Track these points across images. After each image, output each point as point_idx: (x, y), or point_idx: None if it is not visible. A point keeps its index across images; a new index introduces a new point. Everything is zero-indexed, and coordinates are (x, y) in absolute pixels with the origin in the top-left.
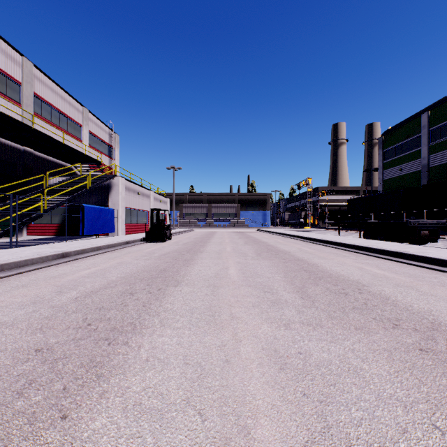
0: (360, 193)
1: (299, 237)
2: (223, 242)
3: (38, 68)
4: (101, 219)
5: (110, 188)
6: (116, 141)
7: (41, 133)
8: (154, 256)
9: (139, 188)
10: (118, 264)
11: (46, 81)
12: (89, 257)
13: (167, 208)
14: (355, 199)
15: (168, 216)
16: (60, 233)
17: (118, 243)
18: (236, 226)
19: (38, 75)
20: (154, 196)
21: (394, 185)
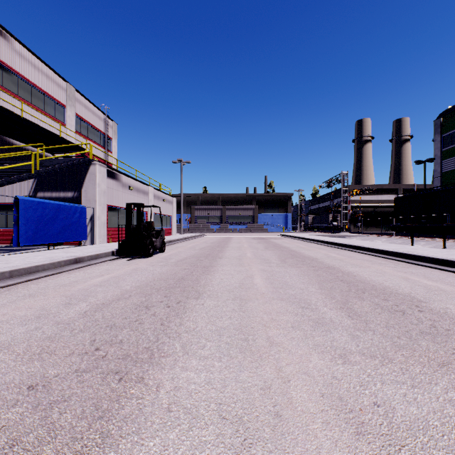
0: (398, 192)
1: (358, 248)
2: (243, 258)
3: None
4: (59, 221)
5: (83, 177)
6: (113, 130)
7: None
8: (55, 321)
9: (131, 181)
10: None
11: (9, 41)
12: None
13: (173, 209)
14: (407, 197)
15: (174, 219)
16: None
17: (48, 264)
18: (254, 230)
19: None
20: (154, 193)
21: None
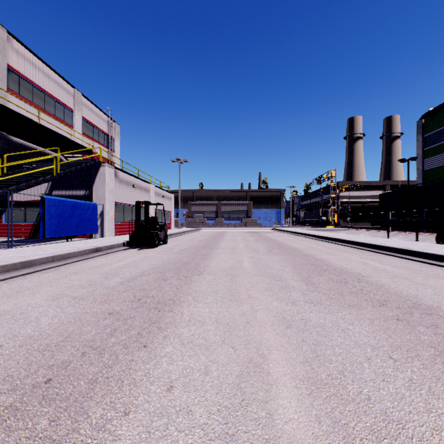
0: (385, 188)
1: (338, 241)
2: (236, 248)
3: (14, 36)
4: (76, 216)
5: (93, 177)
6: (116, 131)
7: (5, 108)
8: (103, 286)
9: (135, 180)
10: None
11: (25, 53)
12: None
13: (171, 205)
14: (390, 193)
15: (173, 214)
16: (35, 234)
17: (77, 252)
18: (248, 225)
19: (14, 45)
20: (154, 191)
21: (439, 176)
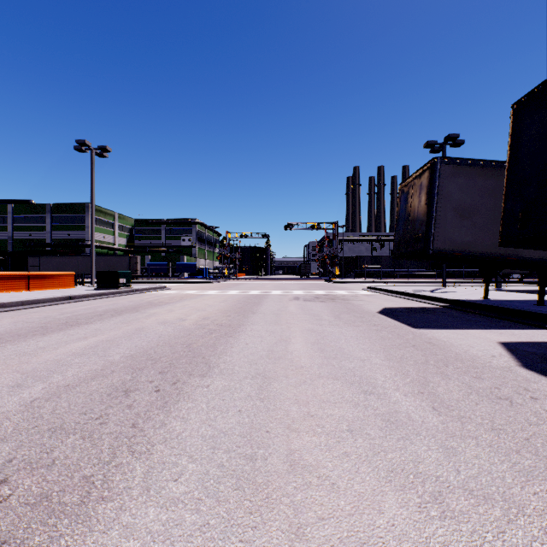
0: None
1: None
2: None
3: None
4: None
5: None
6: None
7: None
8: None
9: None
10: None
11: None
12: None
13: None
14: None
15: None
16: None
17: None
18: None
19: None
20: None
21: None
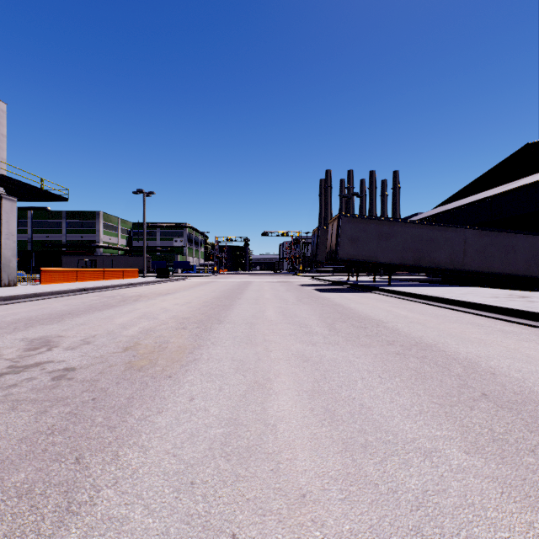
0: None
1: None
2: None
3: None
4: None
5: None
6: None
7: None
8: None
9: None
10: None
11: None
12: None
13: None
14: None
15: None
16: None
17: None
18: None
19: None
20: None
21: None
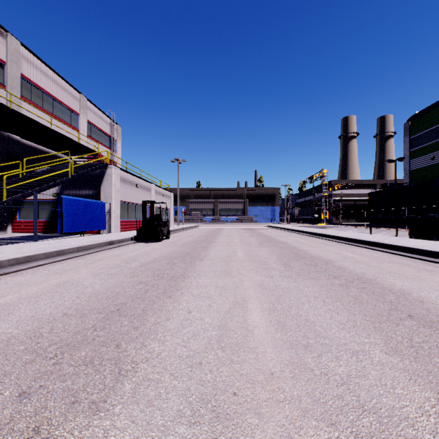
0: (377, 186)
1: (323, 236)
2: (231, 242)
3: (26, 47)
4: (87, 214)
5: (101, 178)
6: (118, 133)
7: (22, 116)
8: (128, 268)
9: (137, 180)
10: (54, 287)
11: (36, 63)
12: (32, 268)
13: (171, 203)
14: (378, 192)
15: (172, 212)
16: (47, 230)
17: (95, 244)
18: (244, 222)
19: (27, 56)
20: (155, 190)
21: (424, 176)
